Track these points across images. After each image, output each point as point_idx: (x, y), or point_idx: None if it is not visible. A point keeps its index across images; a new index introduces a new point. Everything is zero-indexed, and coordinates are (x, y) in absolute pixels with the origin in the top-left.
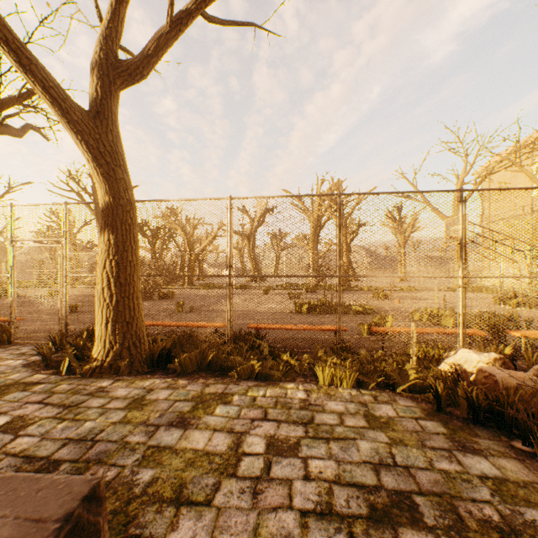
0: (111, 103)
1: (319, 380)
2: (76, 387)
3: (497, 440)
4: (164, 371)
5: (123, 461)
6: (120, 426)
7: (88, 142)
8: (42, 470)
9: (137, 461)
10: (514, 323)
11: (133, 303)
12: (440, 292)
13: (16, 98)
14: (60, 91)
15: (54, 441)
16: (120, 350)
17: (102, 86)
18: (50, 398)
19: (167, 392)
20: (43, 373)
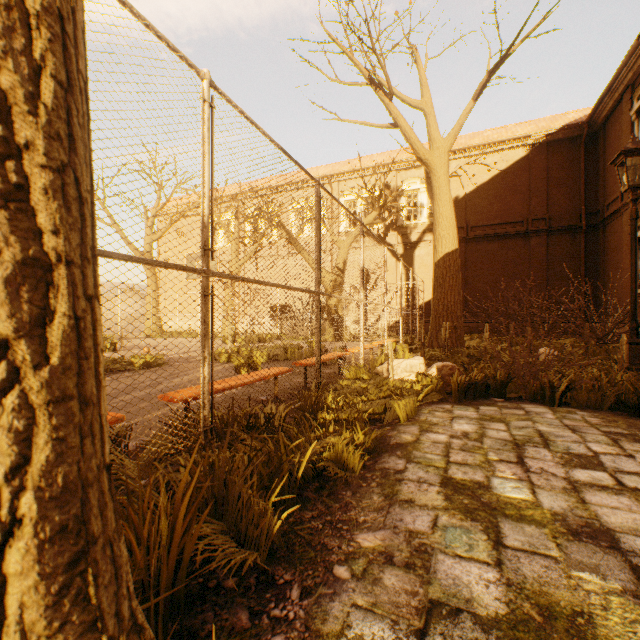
0: None
1: (401, 419)
2: None
3: (495, 401)
4: (229, 602)
5: None
6: None
7: None
8: None
9: None
10: (300, 350)
11: None
12: (147, 340)
13: None
14: None
15: None
16: None
17: None
18: None
19: (456, 564)
20: None
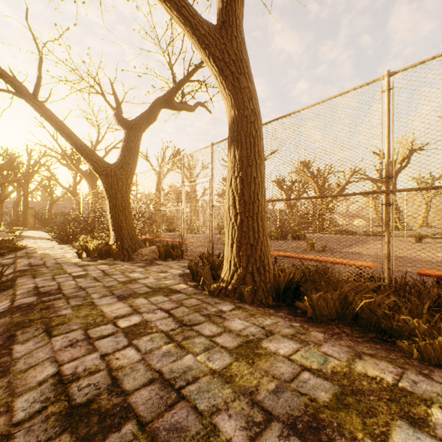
0: (234, 7)
1: None
2: (200, 303)
3: None
4: (290, 310)
5: None
6: (217, 383)
7: (214, 55)
8: (108, 415)
9: None
10: None
11: (256, 225)
12: None
13: (186, 77)
14: (190, 8)
15: (146, 369)
16: (243, 274)
17: None
18: (176, 310)
19: (291, 346)
20: (188, 284)
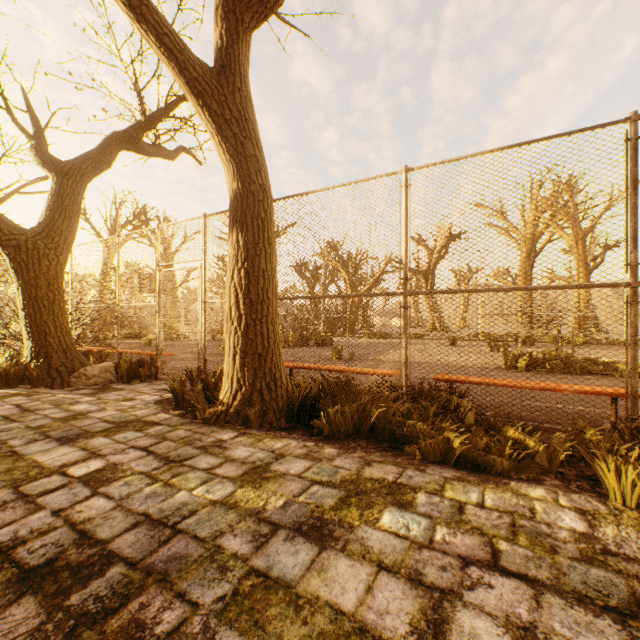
0: (238, 51)
1: (609, 493)
2: (191, 435)
3: None
4: (306, 431)
5: (200, 591)
6: (219, 511)
7: (211, 107)
8: (84, 567)
9: (220, 603)
10: None
11: (266, 329)
12: None
13: (163, 110)
14: (176, 39)
15: (126, 515)
16: (249, 392)
17: (228, 28)
18: (157, 446)
19: (303, 464)
20: (170, 413)
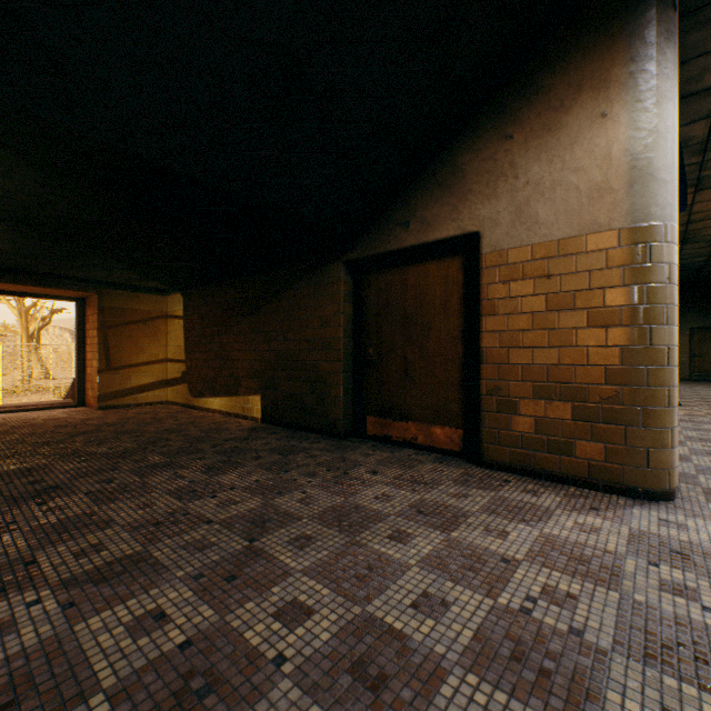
0: None
1: None
2: None
3: None
4: None
5: None
6: None
7: None
8: None
9: None
10: None
11: None
12: None
13: None
14: None
15: None
16: None
17: None
18: None
19: None
20: None
